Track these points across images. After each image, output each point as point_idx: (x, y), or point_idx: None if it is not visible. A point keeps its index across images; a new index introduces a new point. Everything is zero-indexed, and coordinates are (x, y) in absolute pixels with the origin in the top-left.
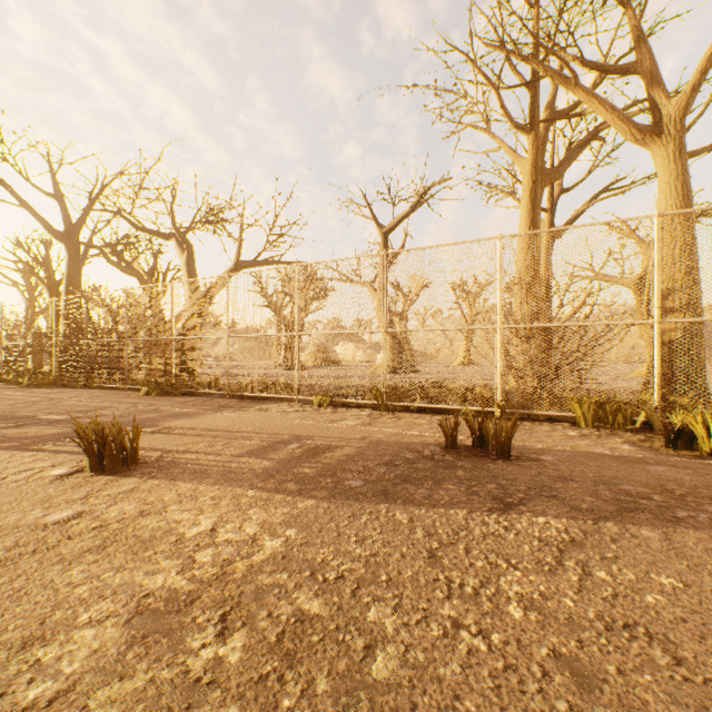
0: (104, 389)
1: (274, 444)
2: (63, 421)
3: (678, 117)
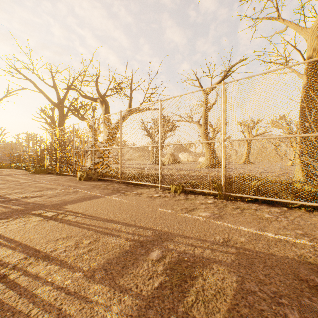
0: (64, 176)
1: (136, 248)
2: (13, 200)
3: None
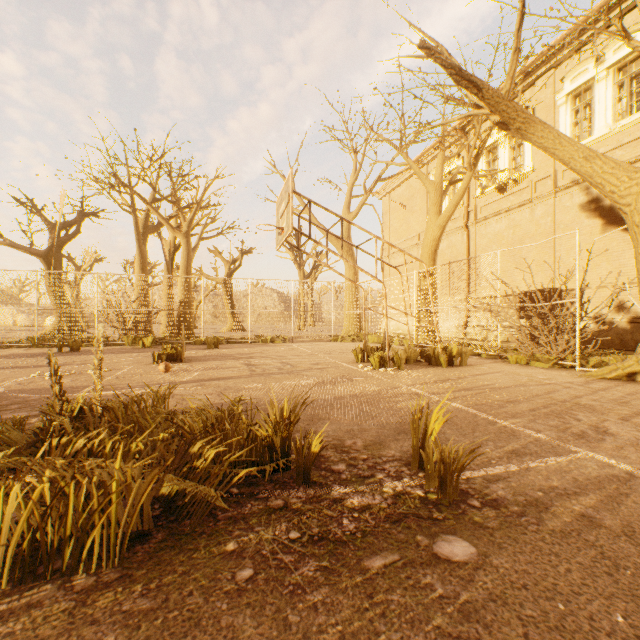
0: None
1: None
2: None
3: (187, 229)
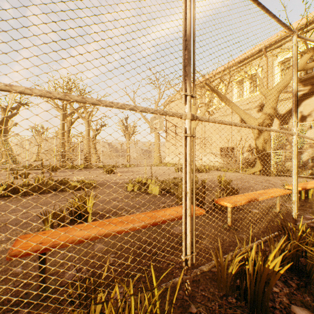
0: None
1: None
2: None
3: (88, 117)
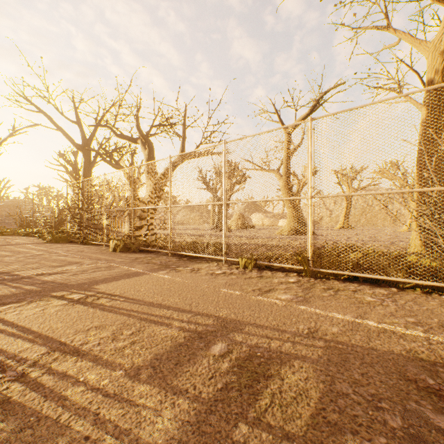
0: (92, 245)
1: (192, 340)
2: (24, 278)
3: None
